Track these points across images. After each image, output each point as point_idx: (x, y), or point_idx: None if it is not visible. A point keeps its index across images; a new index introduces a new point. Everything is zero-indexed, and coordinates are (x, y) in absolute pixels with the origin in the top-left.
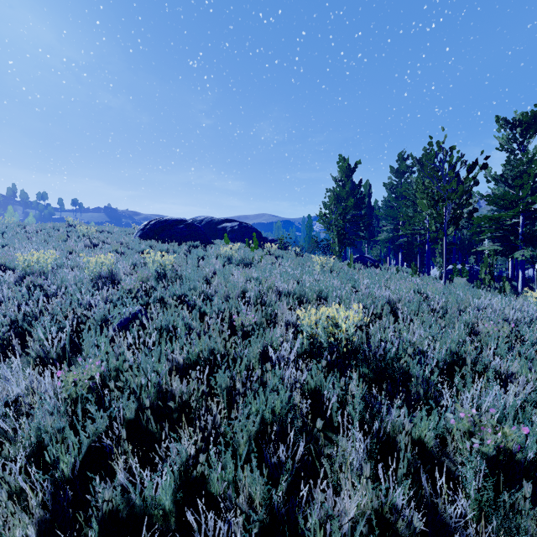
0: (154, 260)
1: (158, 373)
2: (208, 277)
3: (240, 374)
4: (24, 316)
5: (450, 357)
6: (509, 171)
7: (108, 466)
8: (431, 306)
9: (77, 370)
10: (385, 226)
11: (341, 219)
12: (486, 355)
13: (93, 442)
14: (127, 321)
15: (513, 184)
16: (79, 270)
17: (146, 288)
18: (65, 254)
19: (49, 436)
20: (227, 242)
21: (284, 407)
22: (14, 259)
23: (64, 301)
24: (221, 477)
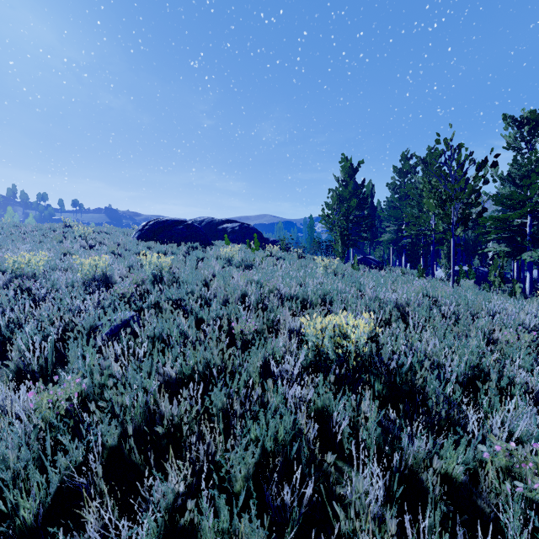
0: (151, 262)
1: (147, 390)
2: (207, 280)
3: (238, 391)
4: (8, 323)
5: (470, 370)
6: (517, 170)
7: (84, 504)
8: (442, 311)
9: (53, 389)
10: (388, 227)
11: (344, 219)
12: (511, 369)
13: (66, 478)
14: (117, 329)
15: (520, 183)
16: (72, 273)
17: (141, 291)
18: (58, 256)
19: (11, 474)
20: (228, 243)
21: (288, 434)
22: (5, 261)
23: (52, 306)
24: (214, 526)
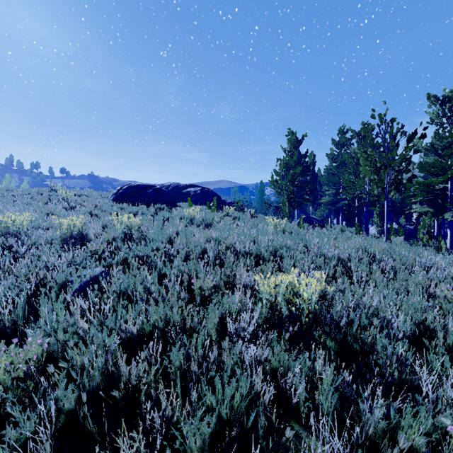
0: (122, 222)
1: (108, 348)
2: (171, 237)
3: (196, 349)
4: None
5: (415, 326)
6: (439, 142)
7: None
8: (381, 266)
9: (11, 352)
10: (327, 191)
11: (290, 184)
12: None
13: (16, 450)
14: (87, 284)
15: (442, 153)
16: (52, 231)
17: (112, 248)
18: (42, 216)
19: None
20: (190, 205)
21: (244, 400)
22: None
23: (29, 263)
24: None
